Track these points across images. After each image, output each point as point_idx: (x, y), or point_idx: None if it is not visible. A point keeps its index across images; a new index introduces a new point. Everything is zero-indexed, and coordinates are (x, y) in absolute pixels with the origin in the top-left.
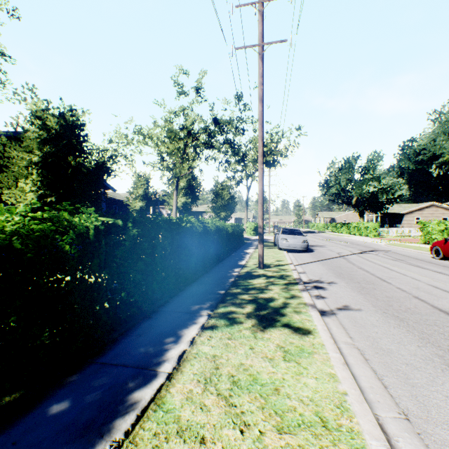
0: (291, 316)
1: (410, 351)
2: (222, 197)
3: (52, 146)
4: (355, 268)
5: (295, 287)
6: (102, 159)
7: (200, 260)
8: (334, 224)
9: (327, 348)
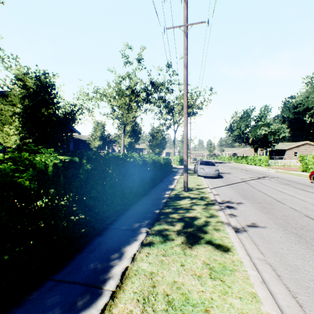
0: (212, 234)
1: (313, 267)
2: (156, 138)
3: (31, 101)
4: (255, 191)
5: (213, 207)
6: (72, 111)
7: (140, 186)
8: (236, 157)
9: (245, 265)
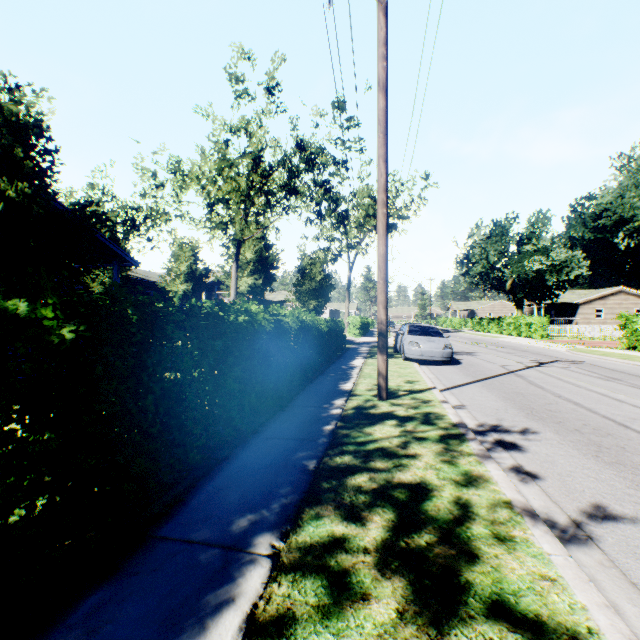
0: (497, 562)
1: None
2: (311, 276)
3: None
4: (550, 396)
5: (464, 447)
6: (131, 222)
7: (267, 387)
8: (477, 320)
9: None
